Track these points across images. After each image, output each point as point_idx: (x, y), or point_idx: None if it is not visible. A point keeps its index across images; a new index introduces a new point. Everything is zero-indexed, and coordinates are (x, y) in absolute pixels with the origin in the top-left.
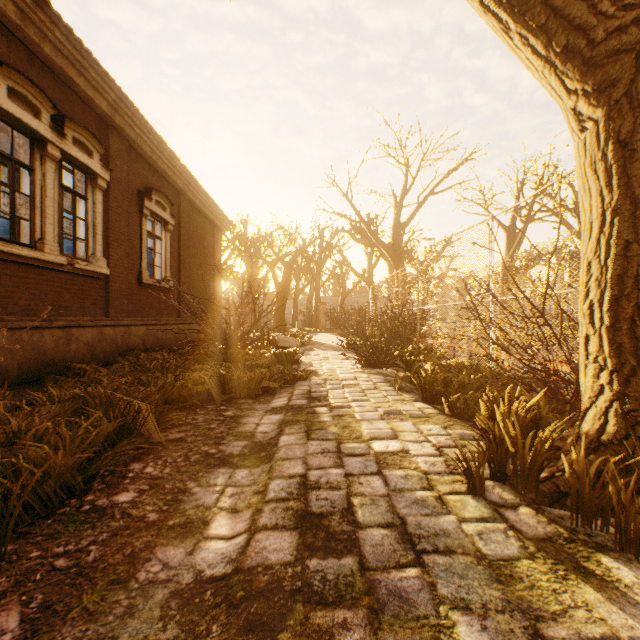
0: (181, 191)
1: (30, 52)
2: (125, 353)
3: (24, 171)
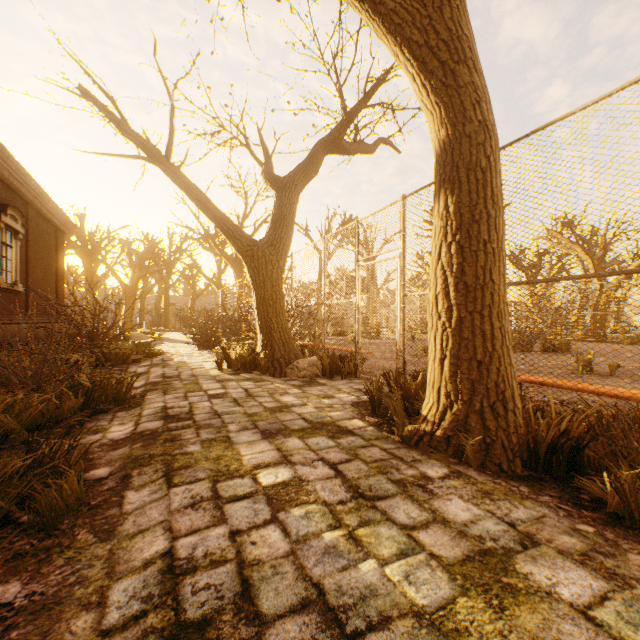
0: (30, 202)
1: None
2: None
3: None
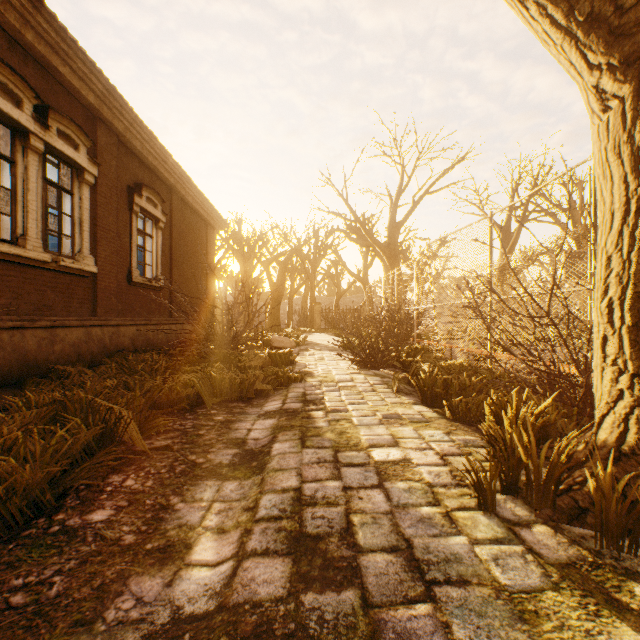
0: (173, 188)
1: (11, 39)
2: (113, 354)
3: (5, 163)
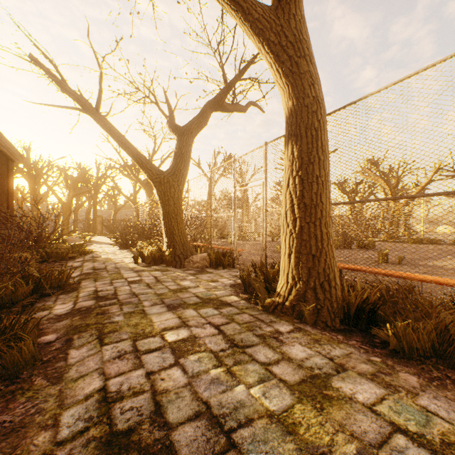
0: None
1: None
2: None
3: None
